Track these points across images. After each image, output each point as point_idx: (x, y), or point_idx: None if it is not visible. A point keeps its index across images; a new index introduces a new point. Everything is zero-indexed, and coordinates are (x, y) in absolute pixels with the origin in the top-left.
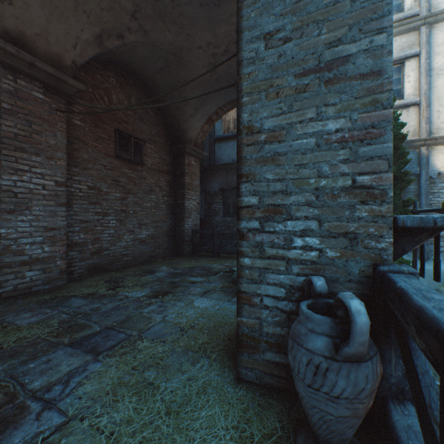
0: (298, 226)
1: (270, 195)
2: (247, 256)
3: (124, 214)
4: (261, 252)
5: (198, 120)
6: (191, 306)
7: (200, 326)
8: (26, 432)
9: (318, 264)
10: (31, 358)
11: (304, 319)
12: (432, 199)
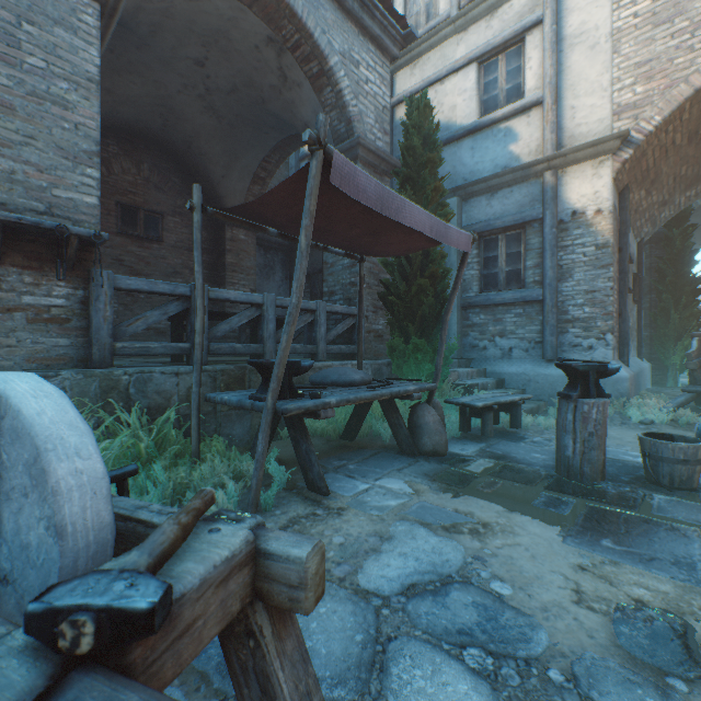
0: None
1: None
2: None
3: (131, 298)
4: None
5: (237, 181)
6: None
7: None
8: None
9: None
10: None
11: None
12: (564, 257)
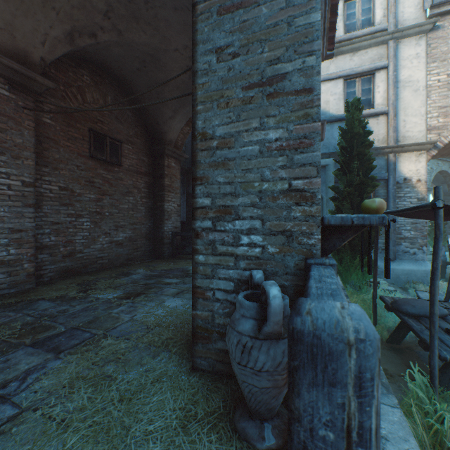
0: (245, 225)
1: (221, 197)
2: (201, 253)
3: (99, 216)
4: (213, 250)
5: (177, 122)
6: (161, 306)
7: (167, 323)
8: None
9: (261, 259)
10: None
11: (239, 306)
12: (399, 203)
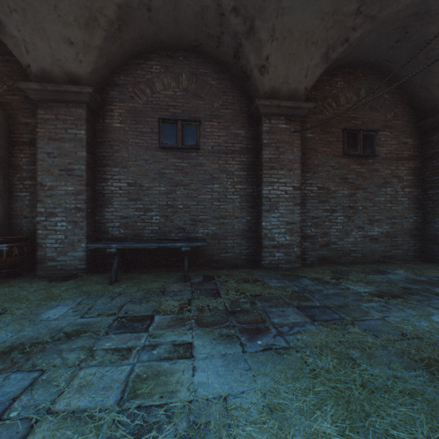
0: None
1: None
2: None
3: (351, 210)
4: None
5: None
6: (425, 318)
7: (431, 341)
8: (268, 340)
9: None
10: (274, 305)
11: None
12: None
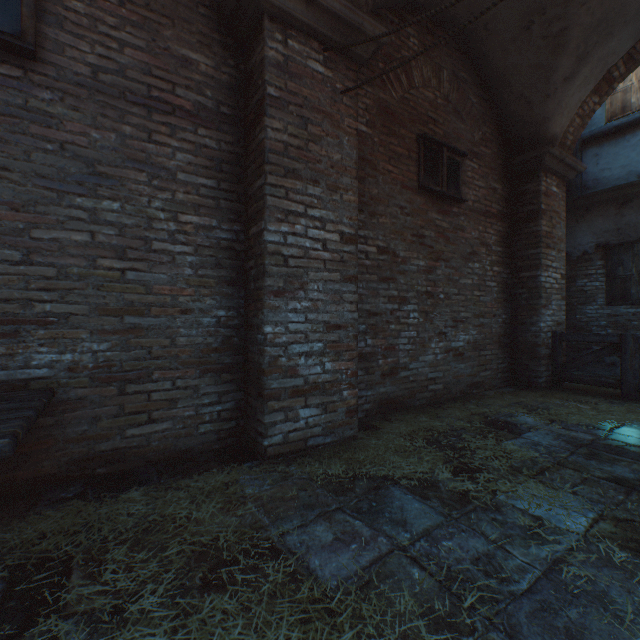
0: None
1: None
2: None
3: (430, 301)
4: None
5: (576, 87)
6: None
7: None
8: None
9: None
10: None
11: None
12: None
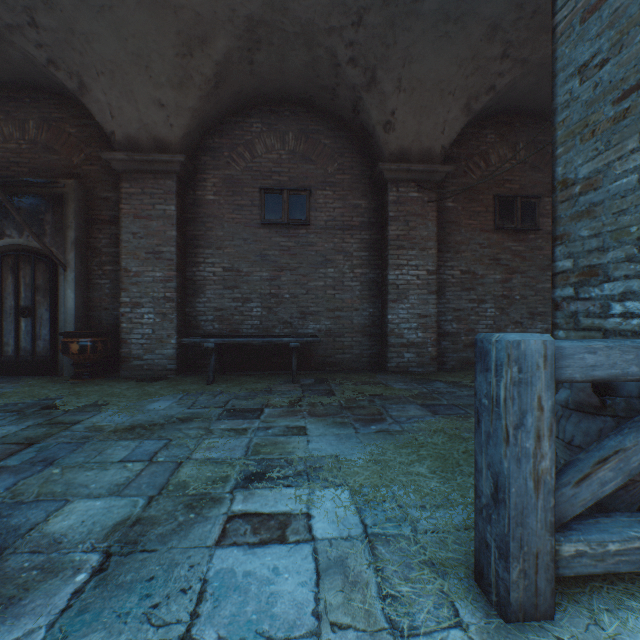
0: (616, 289)
1: (584, 256)
2: (560, 328)
3: (506, 301)
4: (574, 324)
5: None
6: None
7: None
8: (382, 426)
9: None
10: (395, 403)
11: None
12: None
